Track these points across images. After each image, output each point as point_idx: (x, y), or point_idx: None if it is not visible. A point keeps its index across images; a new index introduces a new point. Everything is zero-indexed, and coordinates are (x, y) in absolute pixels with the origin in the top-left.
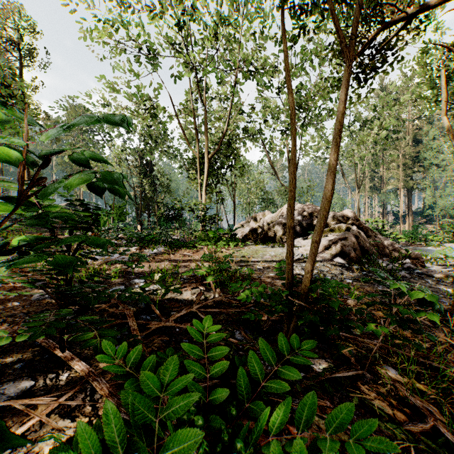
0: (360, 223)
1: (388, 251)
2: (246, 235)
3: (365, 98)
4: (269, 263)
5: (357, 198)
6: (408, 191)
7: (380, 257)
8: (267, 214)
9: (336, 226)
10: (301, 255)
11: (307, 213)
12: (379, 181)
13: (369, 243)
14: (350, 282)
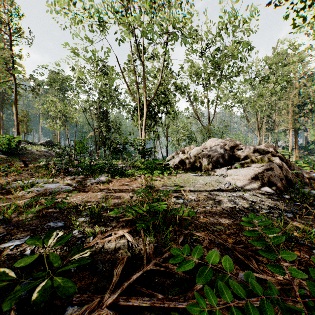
0: (280, 154)
1: (307, 180)
2: (177, 164)
3: (314, 17)
4: (202, 192)
5: (258, 136)
6: (295, 131)
7: (306, 186)
8: (192, 148)
9: (259, 157)
10: (229, 183)
11: (228, 146)
12: (272, 124)
13: (292, 173)
14: (292, 217)
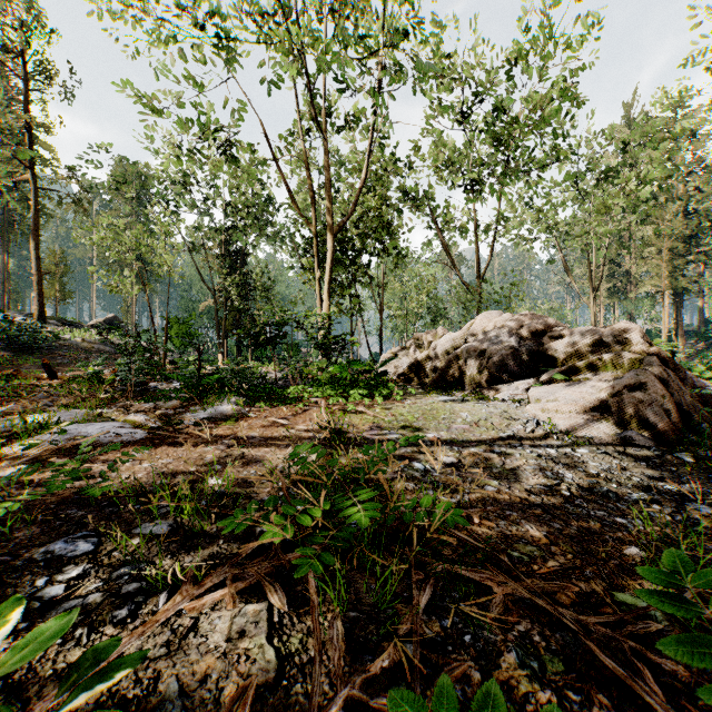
0: (658, 349)
1: None
2: (404, 373)
3: None
4: (470, 446)
5: (592, 306)
6: (675, 295)
7: None
8: (441, 334)
9: (607, 357)
10: (537, 421)
11: (528, 331)
12: (623, 280)
13: (690, 396)
14: None
